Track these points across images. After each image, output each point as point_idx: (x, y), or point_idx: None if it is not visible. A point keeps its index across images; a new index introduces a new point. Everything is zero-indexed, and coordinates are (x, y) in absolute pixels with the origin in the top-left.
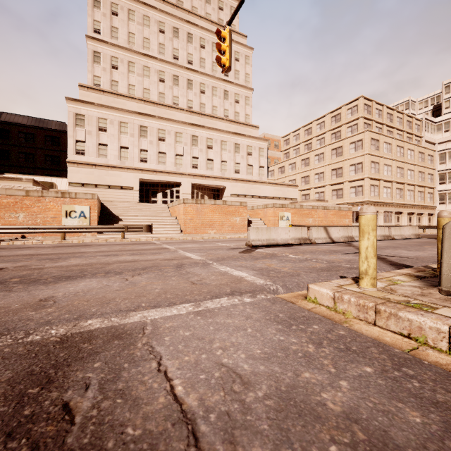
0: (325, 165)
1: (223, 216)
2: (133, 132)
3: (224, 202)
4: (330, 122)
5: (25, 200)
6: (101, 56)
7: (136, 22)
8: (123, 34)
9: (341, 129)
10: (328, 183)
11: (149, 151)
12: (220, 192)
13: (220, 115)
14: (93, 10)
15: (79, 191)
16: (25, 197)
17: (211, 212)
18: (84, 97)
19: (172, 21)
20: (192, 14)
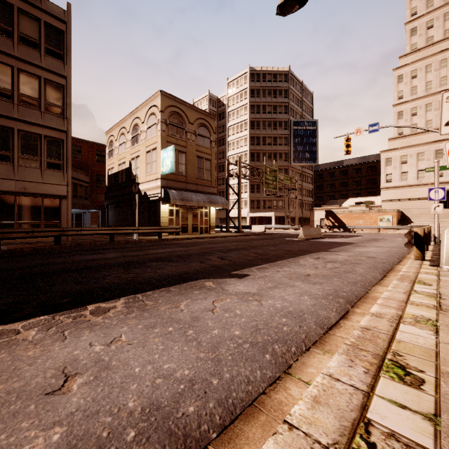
0: None
1: None
2: (429, 157)
3: None
4: None
5: (362, 215)
6: (403, 112)
7: (433, 71)
8: (421, 87)
9: None
10: None
11: None
12: None
13: None
14: (397, 86)
15: (387, 204)
16: (362, 213)
17: None
18: (391, 145)
19: None
20: None
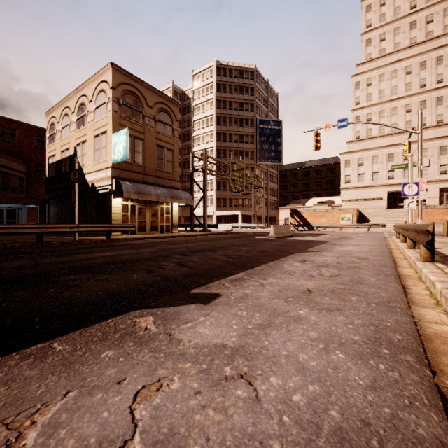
0: None
1: None
2: (382, 160)
3: None
4: None
5: (325, 213)
6: (360, 117)
7: (385, 80)
8: (375, 95)
9: None
10: None
11: (395, 170)
12: None
13: None
14: (355, 92)
15: (346, 204)
16: (325, 212)
17: (441, 214)
18: (350, 148)
19: (418, 59)
20: (443, 36)
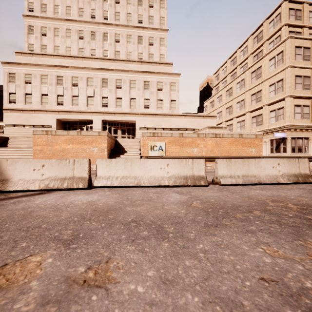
0: (245, 92)
1: (77, 147)
2: (51, 81)
3: (79, 132)
4: (252, 44)
5: None
6: (34, 28)
7: None
8: (50, 8)
9: (263, 48)
10: (248, 110)
11: (64, 95)
12: (135, 126)
13: (134, 58)
14: None
15: (11, 130)
16: None
17: (63, 143)
18: (19, 60)
19: None
20: None
